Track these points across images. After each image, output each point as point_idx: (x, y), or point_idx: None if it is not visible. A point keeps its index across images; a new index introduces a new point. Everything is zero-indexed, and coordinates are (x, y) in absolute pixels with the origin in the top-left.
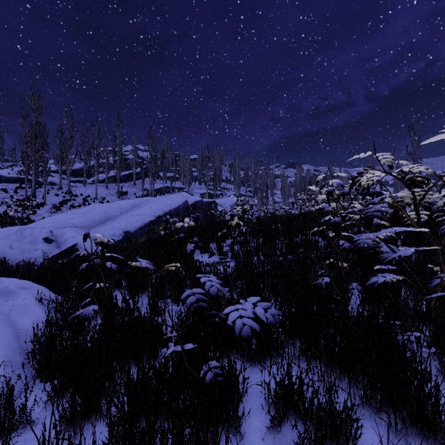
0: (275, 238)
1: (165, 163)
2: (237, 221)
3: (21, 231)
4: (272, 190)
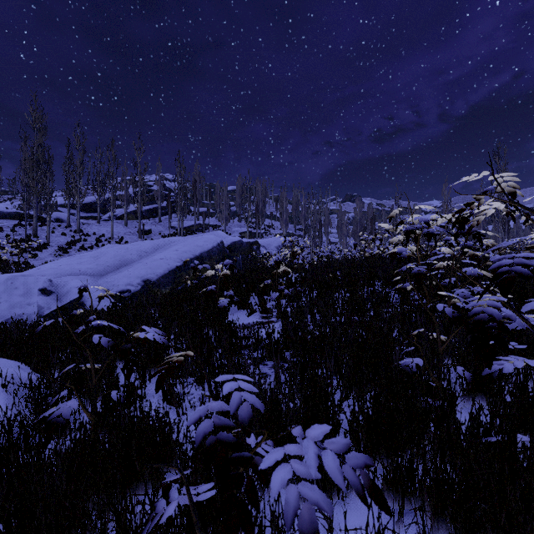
0: (334, 291)
1: (197, 195)
2: (285, 269)
3: (12, 280)
4: (326, 229)
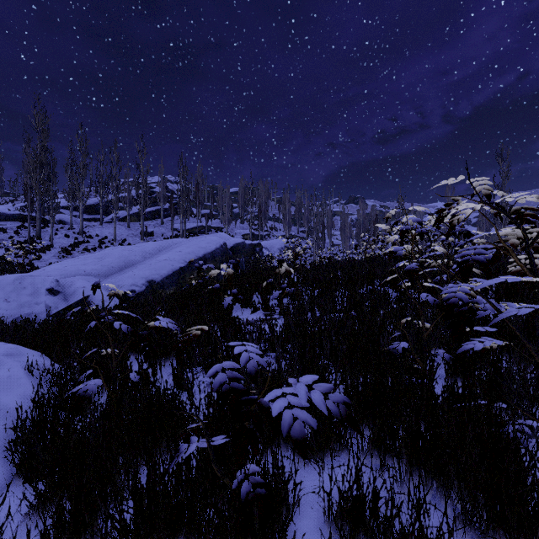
0: (334, 289)
1: (200, 197)
2: (287, 268)
3: (20, 280)
4: (329, 231)
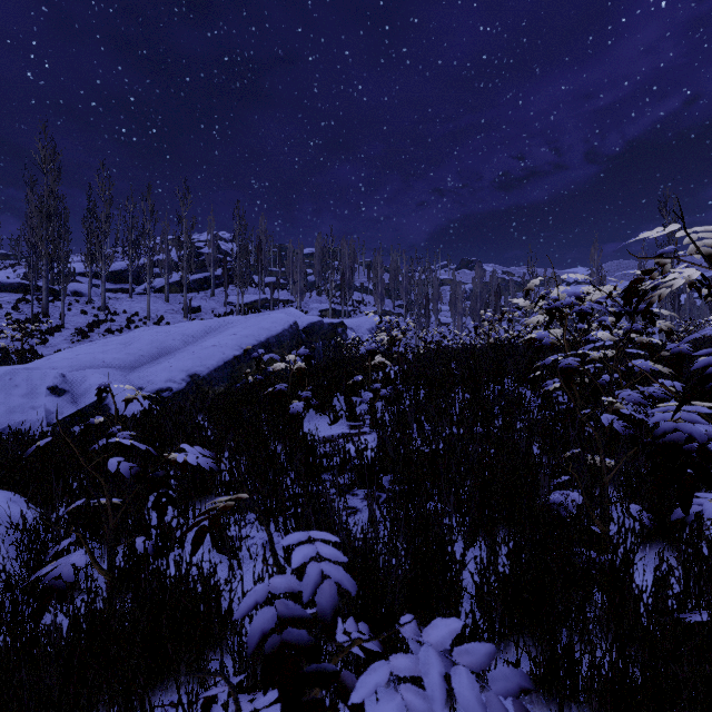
0: (448, 391)
1: (263, 260)
2: (381, 360)
3: (11, 375)
4: (435, 305)
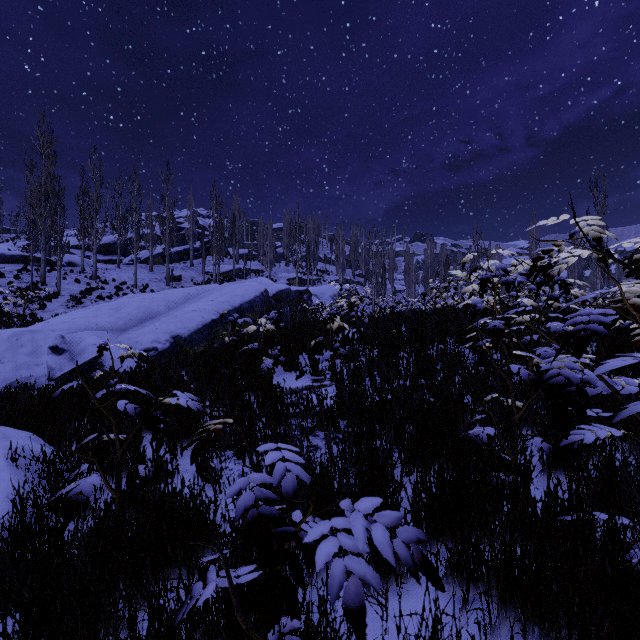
0: (398, 349)
1: (237, 234)
2: (340, 323)
3: (17, 336)
4: (391, 274)
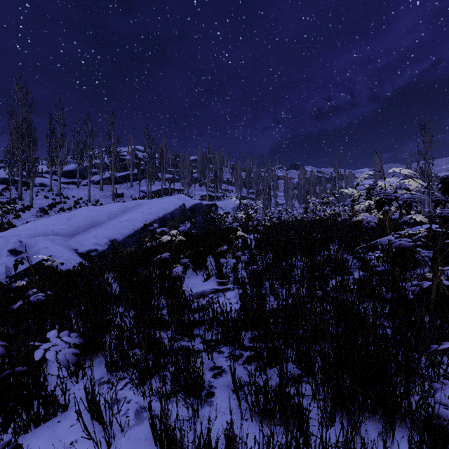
0: (290, 256)
1: (164, 163)
2: (241, 234)
3: None
4: (274, 192)
